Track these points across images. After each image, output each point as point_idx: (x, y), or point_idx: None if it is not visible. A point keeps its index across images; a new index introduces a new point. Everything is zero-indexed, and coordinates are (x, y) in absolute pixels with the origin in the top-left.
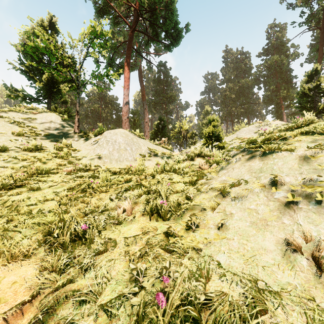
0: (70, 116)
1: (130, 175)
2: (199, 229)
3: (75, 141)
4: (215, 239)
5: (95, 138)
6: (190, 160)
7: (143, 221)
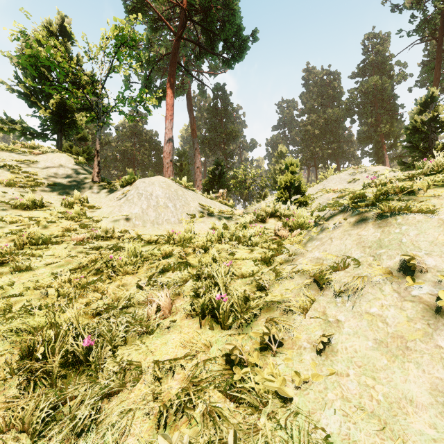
0: (91, 158)
1: (172, 245)
2: (283, 350)
3: (94, 194)
4: (316, 375)
5: (122, 190)
6: (260, 221)
7: (188, 328)
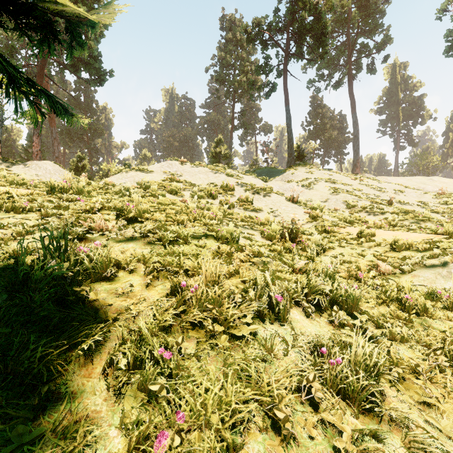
0: None
1: None
2: None
3: (1, 164)
4: None
5: (23, 164)
6: None
7: None
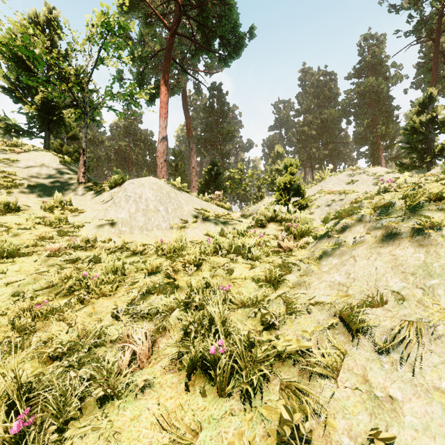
0: None
1: (161, 257)
2: None
3: (79, 196)
4: None
5: (110, 192)
6: (259, 226)
7: (171, 390)
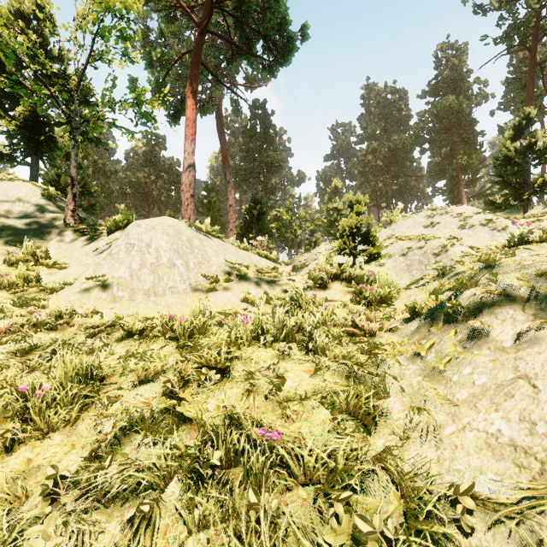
0: (87, 192)
1: (169, 344)
2: None
3: (64, 243)
4: None
5: (108, 238)
6: (318, 287)
7: None
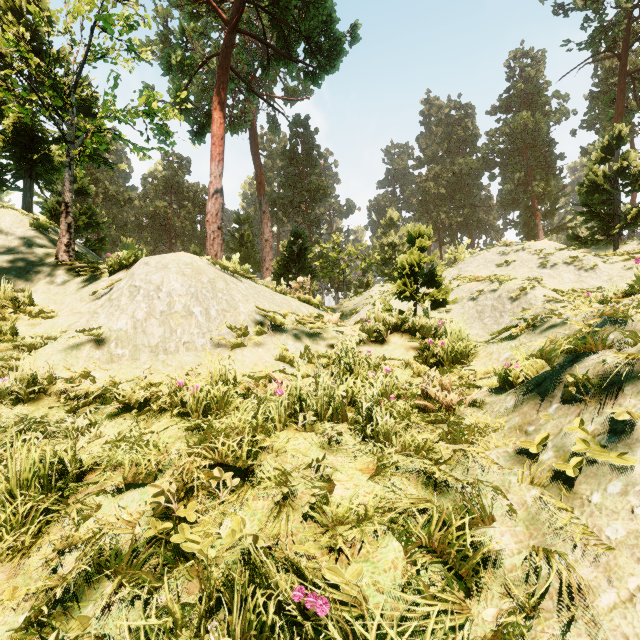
0: (95, 223)
1: (176, 423)
2: None
3: (54, 286)
4: None
5: (110, 279)
6: (374, 341)
7: None
